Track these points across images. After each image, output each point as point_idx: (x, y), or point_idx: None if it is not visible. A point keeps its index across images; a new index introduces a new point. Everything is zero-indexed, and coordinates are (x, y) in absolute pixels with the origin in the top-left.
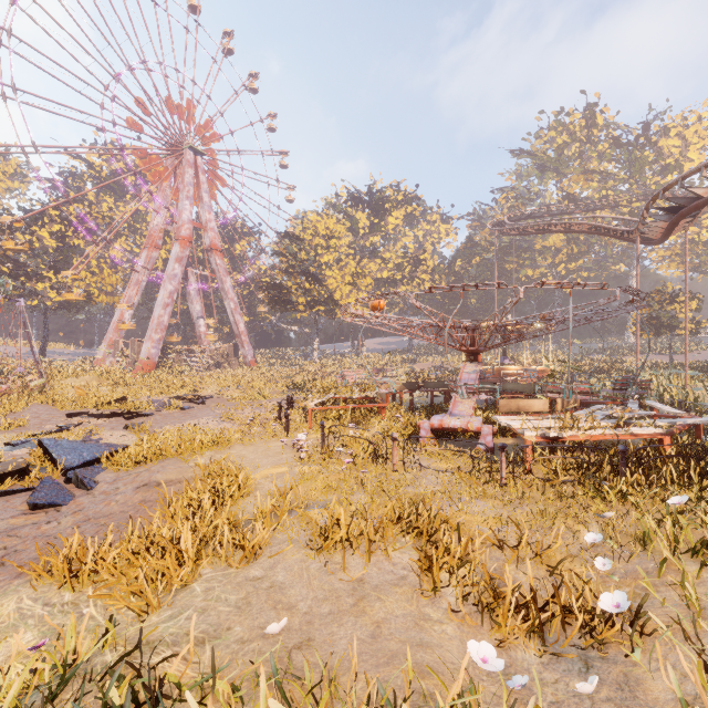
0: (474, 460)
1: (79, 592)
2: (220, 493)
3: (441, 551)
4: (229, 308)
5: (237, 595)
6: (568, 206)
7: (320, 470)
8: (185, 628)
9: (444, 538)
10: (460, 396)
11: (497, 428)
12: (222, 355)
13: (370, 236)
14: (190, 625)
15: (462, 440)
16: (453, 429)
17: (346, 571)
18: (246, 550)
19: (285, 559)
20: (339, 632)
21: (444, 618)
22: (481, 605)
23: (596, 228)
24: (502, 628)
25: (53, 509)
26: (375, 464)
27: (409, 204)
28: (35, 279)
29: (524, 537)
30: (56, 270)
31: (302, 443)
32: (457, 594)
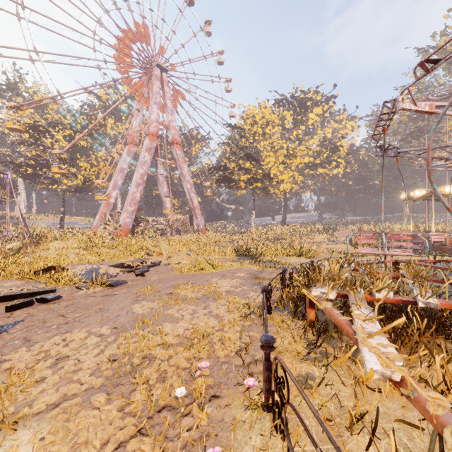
0: None
1: None
2: None
3: None
4: (186, 188)
5: None
6: None
7: None
8: None
9: None
10: None
11: None
12: (181, 224)
13: (293, 130)
14: None
15: None
16: None
17: None
18: None
19: None
20: None
21: None
22: None
23: None
24: None
25: None
26: None
27: (326, 102)
28: None
29: None
30: (65, 162)
31: None
32: None
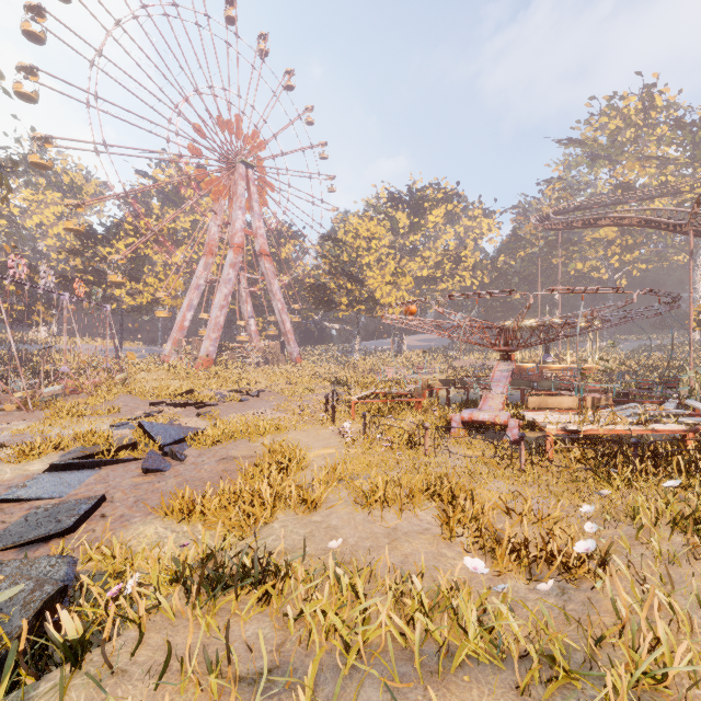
0: (496, 448)
1: (192, 526)
2: (285, 465)
3: (458, 512)
4: (277, 308)
5: (304, 530)
6: (621, 195)
7: (362, 452)
8: (272, 545)
9: (460, 502)
10: (489, 392)
11: (525, 423)
12: (271, 352)
13: (409, 235)
14: (275, 544)
15: (486, 430)
16: (481, 422)
17: (383, 522)
18: (309, 501)
19: (337, 511)
20: (377, 558)
21: (456, 557)
22: (484, 547)
23: (647, 221)
24: (499, 563)
25: (159, 473)
26: (409, 449)
27: (450, 201)
28: (114, 286)
29: (527, 505)
30: (131, 278)
31: (347, 430)
32: (468, 542)
